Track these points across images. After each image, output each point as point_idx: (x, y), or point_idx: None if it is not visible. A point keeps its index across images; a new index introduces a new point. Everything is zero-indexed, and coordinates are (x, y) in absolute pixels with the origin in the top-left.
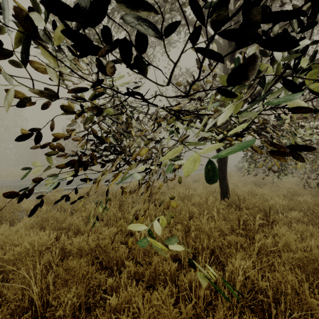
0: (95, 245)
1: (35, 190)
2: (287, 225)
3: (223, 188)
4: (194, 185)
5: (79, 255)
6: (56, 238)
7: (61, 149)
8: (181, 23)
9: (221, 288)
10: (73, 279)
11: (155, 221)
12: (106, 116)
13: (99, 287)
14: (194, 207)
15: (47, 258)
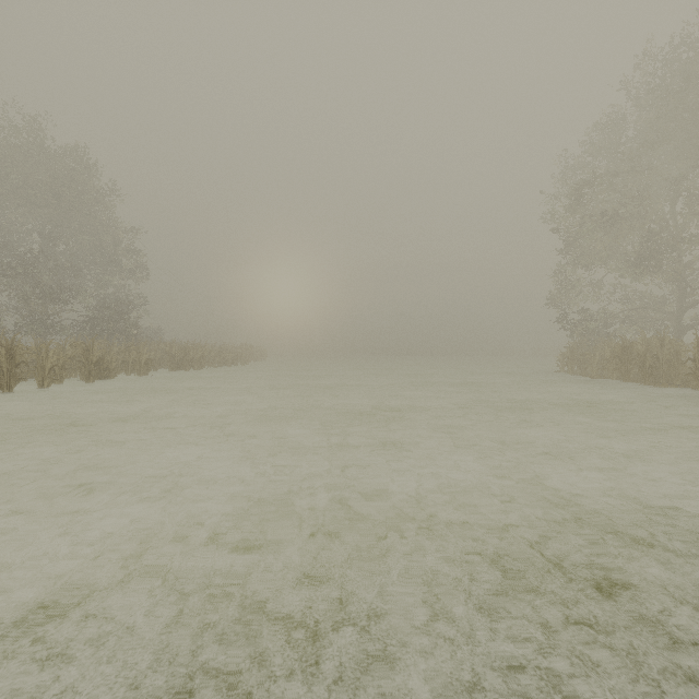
0: None
1: None
2: None
3: None
4: None
5: None
6: None
7: None
8: None
9: None
10: None
11: None
12: None
13: None
14: None
15: None
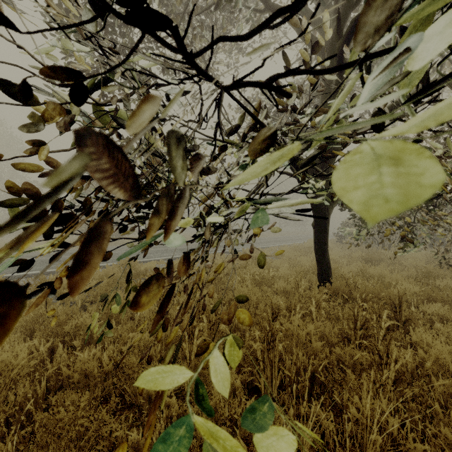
0: (113, 366)
1: (33, 270)
2: (425, 325)
3: (322, 267)
4: (276, 263)
5: (83, 386)
6: (52, 350)
7: (33, 194)
8: (257, 8)
9: (332, 447)
10: (58, 443)
11: (213, 350)
12: (117, 126)
13: (116, 447)
14: (278, 297)
15: (22, 394)
